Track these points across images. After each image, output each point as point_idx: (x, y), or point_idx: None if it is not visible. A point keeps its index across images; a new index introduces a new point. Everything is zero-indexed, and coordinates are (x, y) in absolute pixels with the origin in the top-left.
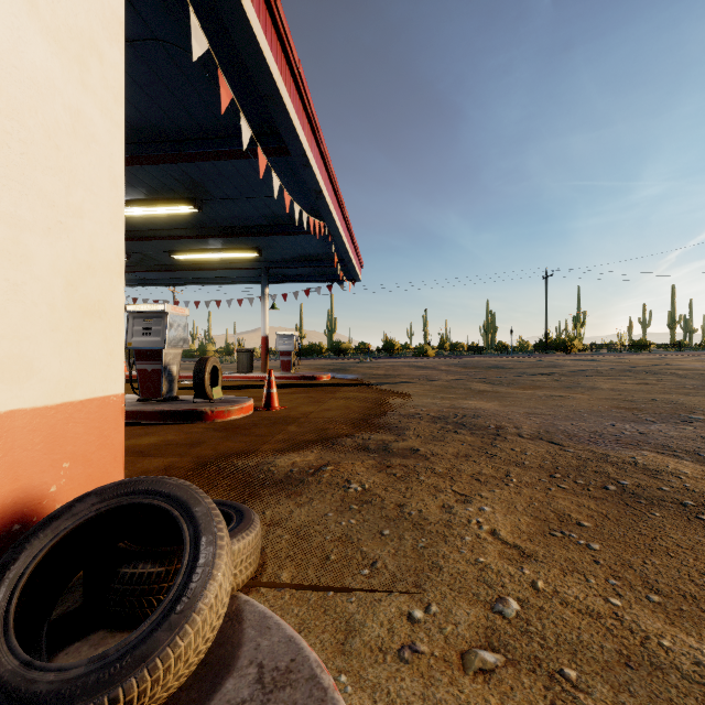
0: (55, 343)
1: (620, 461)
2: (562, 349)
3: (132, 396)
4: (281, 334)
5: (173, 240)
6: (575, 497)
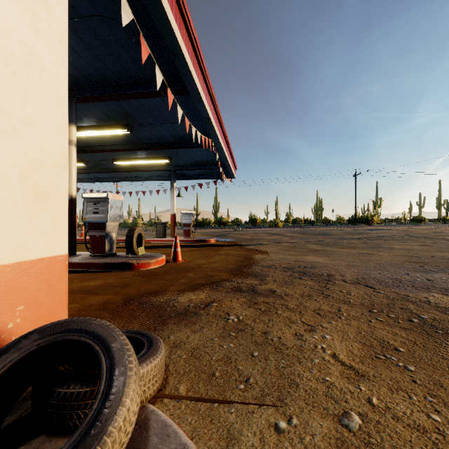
0: (12, 217)
1: (418, 300)
2: (366, 222)
3: (87, 252)
4: (184, 212)
5: (114, 152)
6: (390, 327)
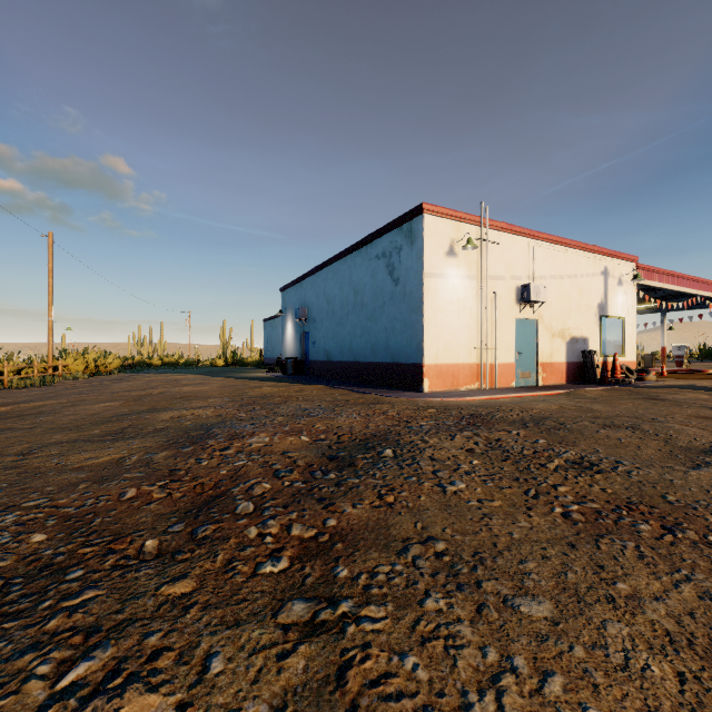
0: (631, 355)
1: None
2: None
3: None
4: (675, 345)
5: None
6: None
